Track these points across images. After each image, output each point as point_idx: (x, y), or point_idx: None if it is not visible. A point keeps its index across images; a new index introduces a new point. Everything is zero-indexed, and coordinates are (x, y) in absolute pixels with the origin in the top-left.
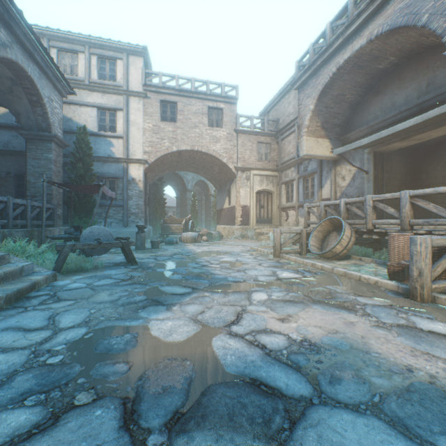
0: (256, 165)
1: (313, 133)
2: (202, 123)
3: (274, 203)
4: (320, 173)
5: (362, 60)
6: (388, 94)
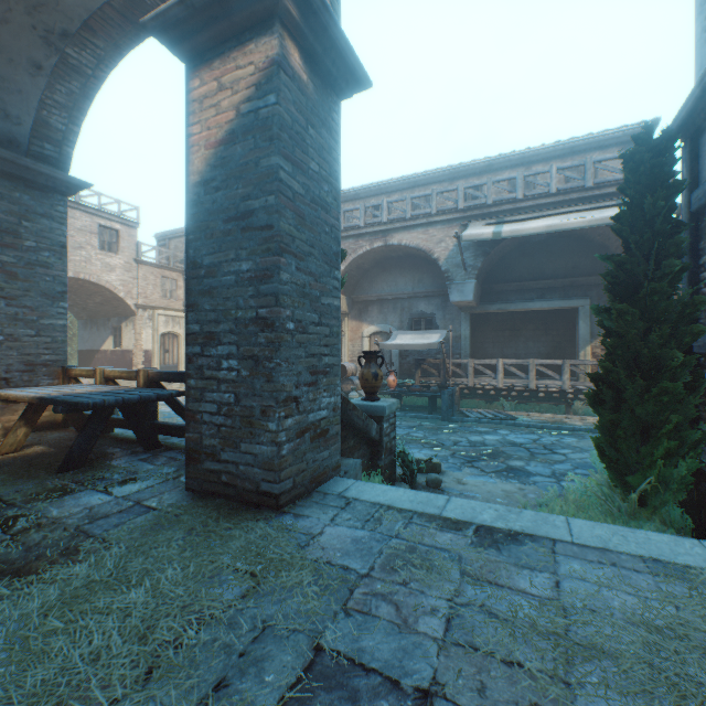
0: (162, 303)
1: None
2: (91, 245)
3: (181, 347)
4: None
5: None
6: None
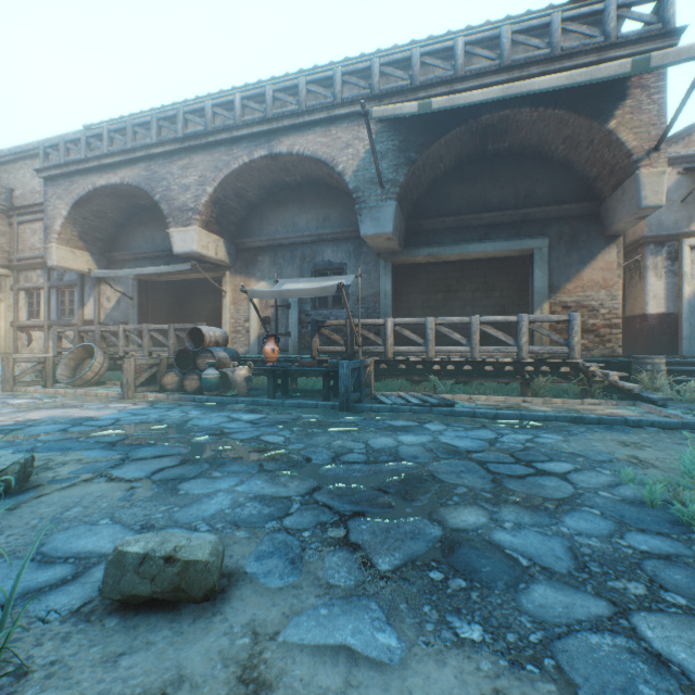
0: None
1: (69, 242)
2: None
3: (4, 318)
4: (82, 288)
5: (122, 192)
6: (151, 229)
